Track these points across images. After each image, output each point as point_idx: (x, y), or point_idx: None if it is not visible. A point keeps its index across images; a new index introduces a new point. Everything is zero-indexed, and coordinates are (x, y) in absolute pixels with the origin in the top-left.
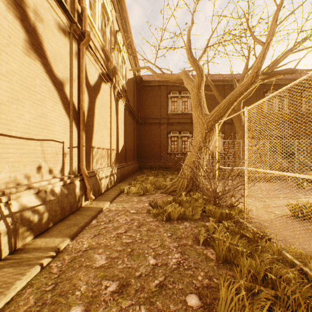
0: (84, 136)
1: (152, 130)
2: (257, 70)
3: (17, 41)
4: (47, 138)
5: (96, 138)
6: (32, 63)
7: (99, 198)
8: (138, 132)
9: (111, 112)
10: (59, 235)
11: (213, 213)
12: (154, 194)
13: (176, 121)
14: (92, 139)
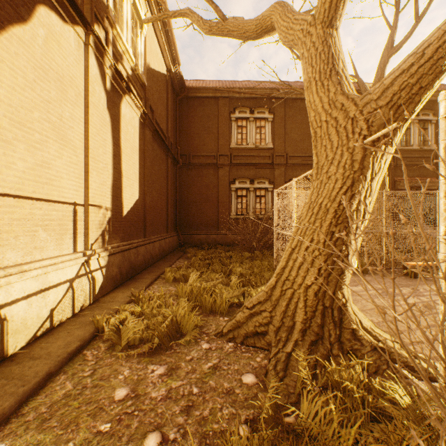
0: None
1: (202, 178)
2: None
3: None
4: None
5: None
6: None
7: None
8: (177, 180)
9: (88, 110)
10: None
11: None
12: (196, 341)
13: (246, 162)
14: None
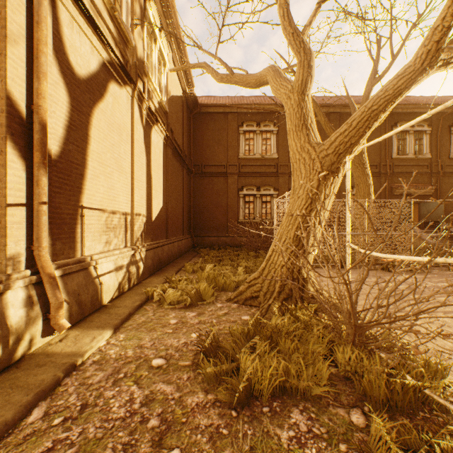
0: (44, 180)
1: (213, 185)
2: (440, 36)
3: None
4: None
5: (93, 189)
6: None
7: (91, 318)
8: (190, 187)
9: (133, 144)
10: None
11: (368, 382)
12: (213, 303)
13: (253, 171)
14: (81, 191)
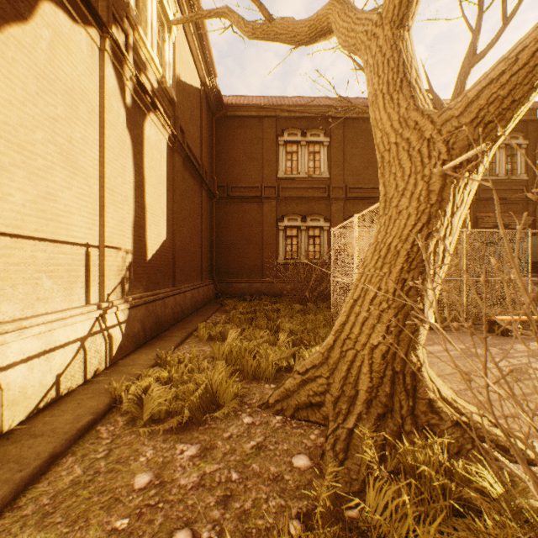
0: None
1: (244, 214)
2: None
3: None
4: None
5: None
6: None
7: None
8: (213, 216)
9: (103, 130)
10: None
11: None
12: (236, 414)
13: (296, 195)
14: None
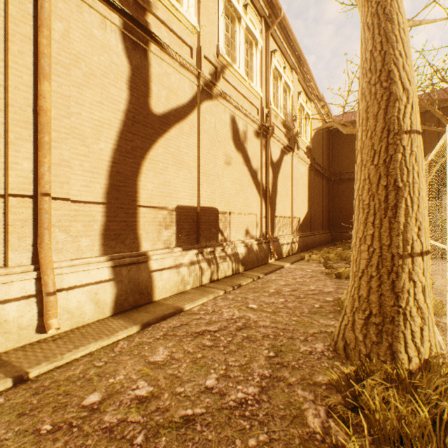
0: (270, 209)
1: (351, 189)
2: None
3: (237, 160)
4: (248, 212)
5: (278, 208)
6: (242, 168)
7: (281, 260)
8: (329, 193)
9: (292, 180)
10: (258, 272)
11: None
12: (336, 263)
13: None
14: (275, 210)
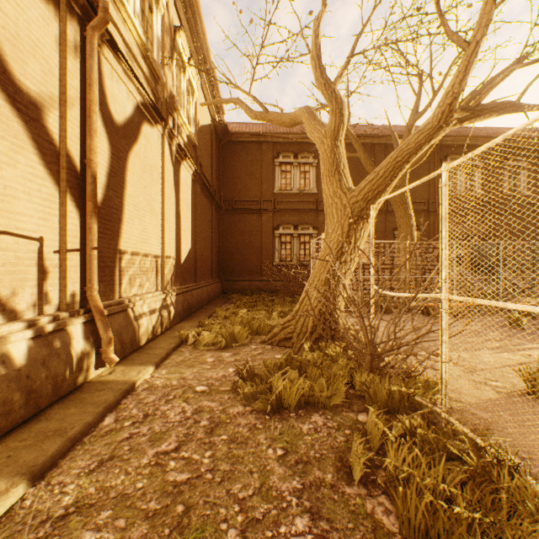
0: (96, 228)
1: (246, 223)
2: (451, 100)
3: None
4: None
5: (129, 233)
6: None
7: (132, 357)
8: (220, 226)
9: (164, 184)
10: (3, 470)
11: (373, 392)
12: (248, 345)
13: (290, 207)
14: (119, 235)
